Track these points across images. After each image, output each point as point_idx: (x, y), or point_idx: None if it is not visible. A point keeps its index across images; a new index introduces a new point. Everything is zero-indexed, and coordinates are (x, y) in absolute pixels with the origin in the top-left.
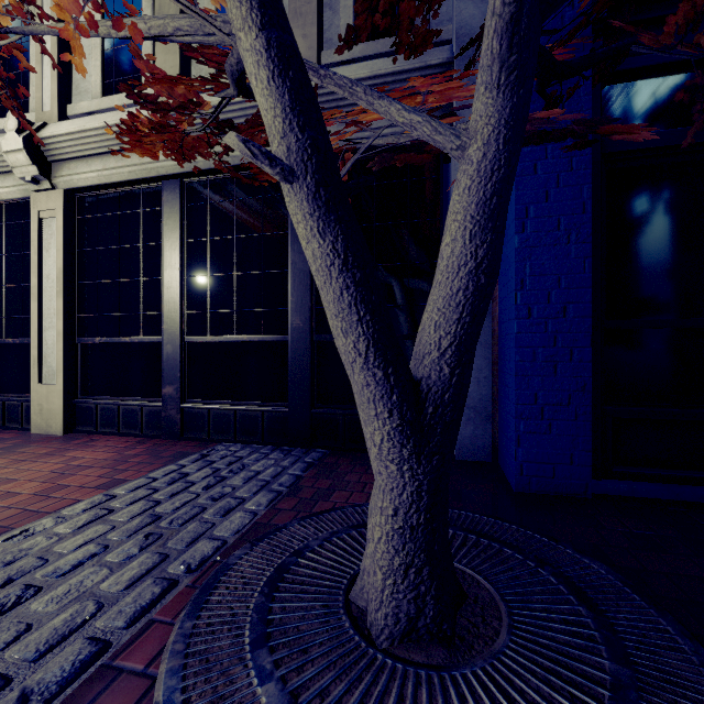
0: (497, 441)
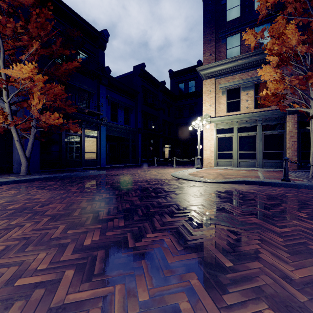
0: None
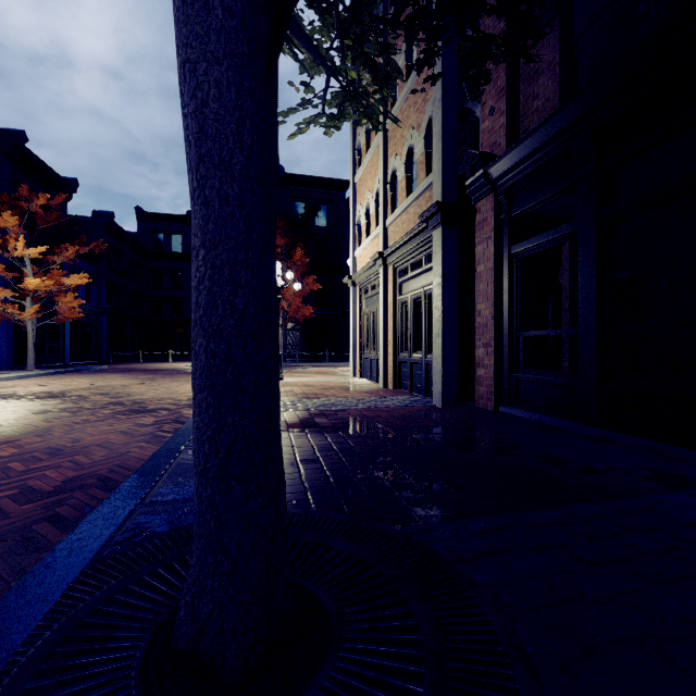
0: None
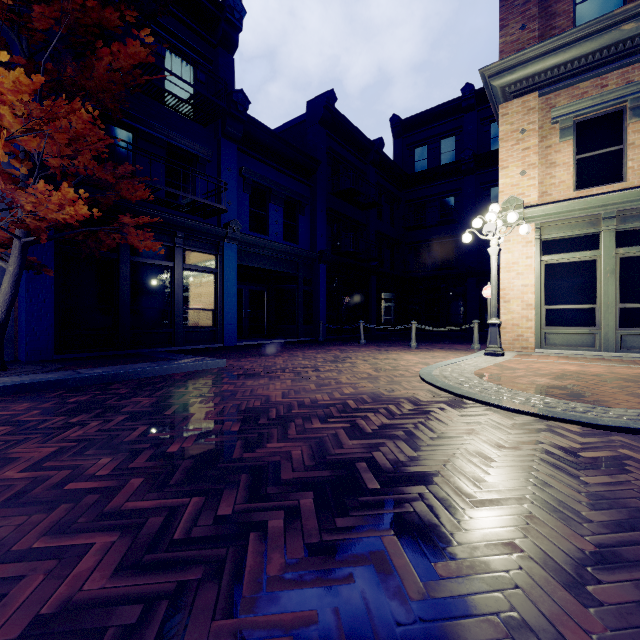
0: (17, 354)
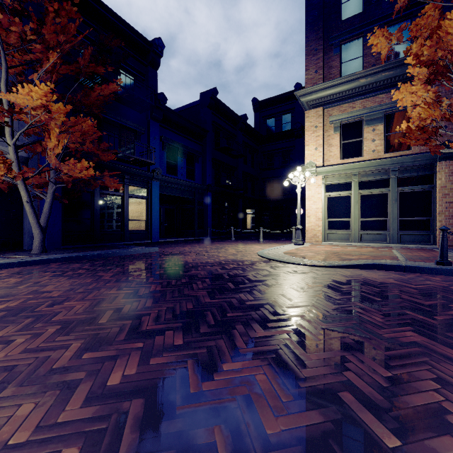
0: None
